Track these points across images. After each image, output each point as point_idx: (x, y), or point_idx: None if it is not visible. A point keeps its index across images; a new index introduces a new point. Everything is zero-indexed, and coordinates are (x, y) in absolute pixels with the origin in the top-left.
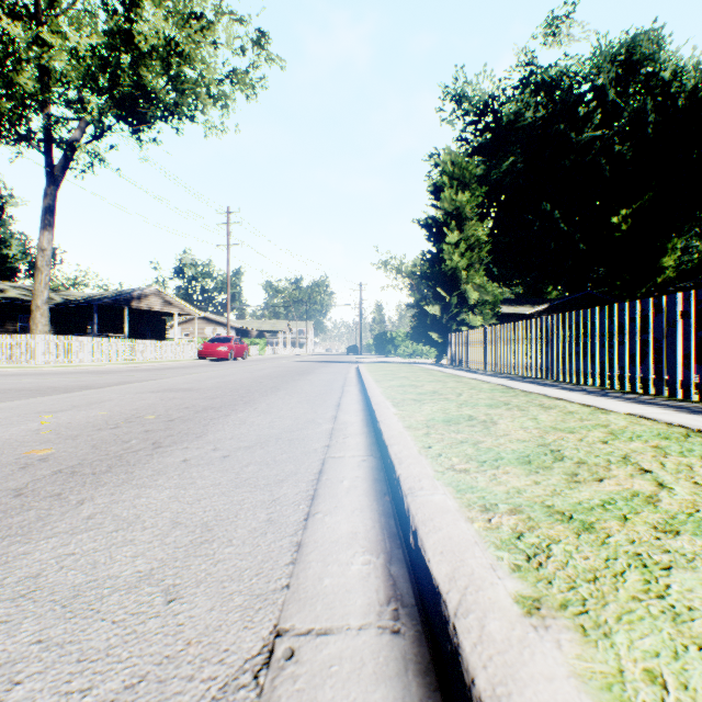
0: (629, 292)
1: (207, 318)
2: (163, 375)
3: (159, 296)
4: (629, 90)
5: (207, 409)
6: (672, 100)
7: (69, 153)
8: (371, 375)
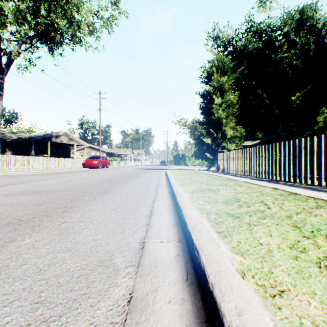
0: (300, 134)
1: (92, 147)
2: (46, 178)
3: (66, 136)
4: (300, 34)
5: (7, 225)
6: (322, 38)
7: (8, 55)
8: (175, 179)
